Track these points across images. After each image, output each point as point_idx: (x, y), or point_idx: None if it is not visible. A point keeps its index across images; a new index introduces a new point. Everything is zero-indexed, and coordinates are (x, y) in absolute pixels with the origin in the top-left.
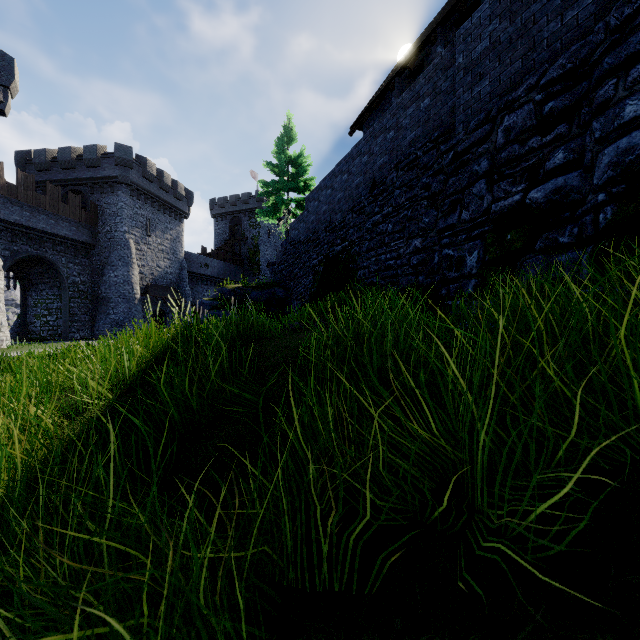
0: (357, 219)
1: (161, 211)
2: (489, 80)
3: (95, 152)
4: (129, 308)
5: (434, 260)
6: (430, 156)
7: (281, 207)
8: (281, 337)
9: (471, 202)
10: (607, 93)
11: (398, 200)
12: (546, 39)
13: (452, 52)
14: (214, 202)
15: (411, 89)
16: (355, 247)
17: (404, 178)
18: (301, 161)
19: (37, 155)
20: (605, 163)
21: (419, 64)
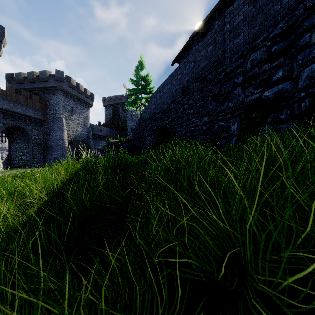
0: (175, 107)
1: (78, 103)
2: (243, 36)
3: (45, 74)
4: (62, 151)
5: (214, 127)
6: (212, 75)
7: (138, 101)
8: (136, 167)
9: (233, 98)
10: (305, 40)
11: (196, 97)
12: (272, 14)
13: (223, 22)
14: (105, 99)
15: (203, 41)
16: (174, 121)
17: (199, 86)
18: (147, 78)
19: (17, 75)
20: (304, 76)
21: (206, 30)
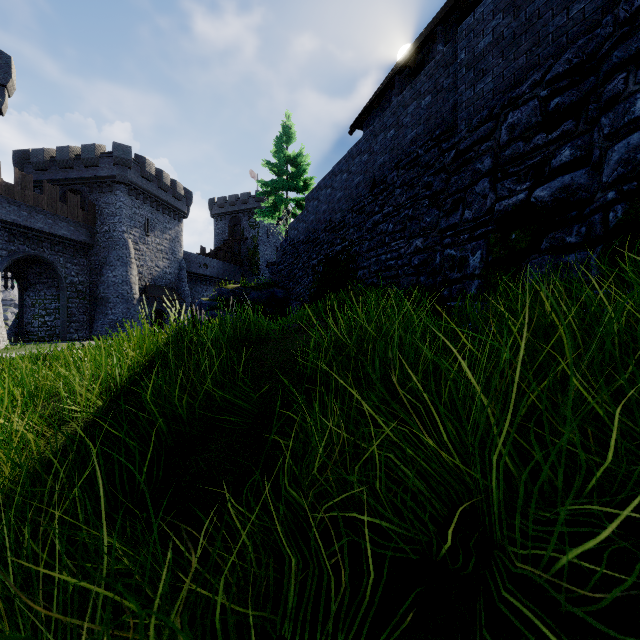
0: (357, 219)
1: (160, 211)
2: (492, 76)
3: (93, 151)
4: (128, 308)
5: (436, 260)
6: (431, 154)
7: (280, 207)
8: (279, 340)
9: (474, 201)
10: (616, 88)
11: (399, 199)
12: (551, 34)
13: (454, 48)
14: (213, 202)
15: (412, 86)
16: (355, 247)
17: (405, 177)
18: (300, 160)
19: (35, 154)
20: (615, 160)
21: (419, 62)
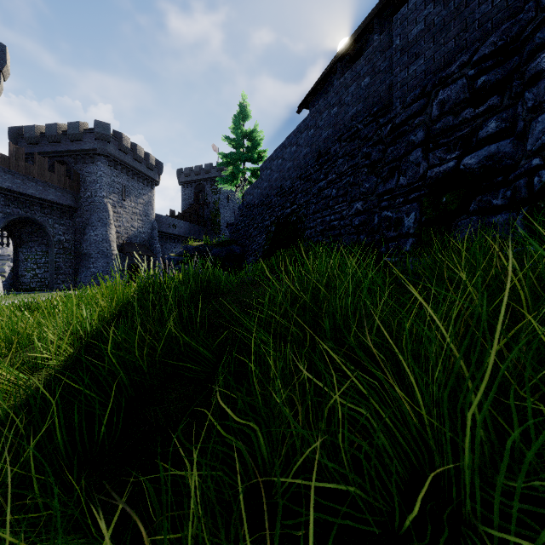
0: (304, 185)
1: (135, 179)
2: (424, 59)
3: (78, 128)
4: (107, 263)
5: (374, 221)
6: (370, 128)
7: (238, 175)
8: (236, 291)
9: (408, 169)
10: (539, 65)
11: (341, 168)
12: (477, 20)
13: (390, 35)
14: (181, 172)
15: (353, 70)
16: (303, 210)
17: (346, 148)
18: (255, 136)
19: (27, 130)
20: (539, 130)
21: (358, 50)
